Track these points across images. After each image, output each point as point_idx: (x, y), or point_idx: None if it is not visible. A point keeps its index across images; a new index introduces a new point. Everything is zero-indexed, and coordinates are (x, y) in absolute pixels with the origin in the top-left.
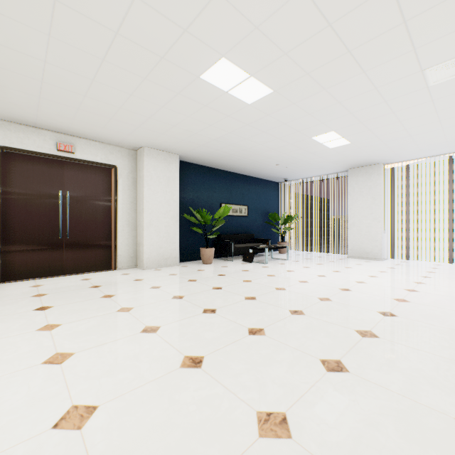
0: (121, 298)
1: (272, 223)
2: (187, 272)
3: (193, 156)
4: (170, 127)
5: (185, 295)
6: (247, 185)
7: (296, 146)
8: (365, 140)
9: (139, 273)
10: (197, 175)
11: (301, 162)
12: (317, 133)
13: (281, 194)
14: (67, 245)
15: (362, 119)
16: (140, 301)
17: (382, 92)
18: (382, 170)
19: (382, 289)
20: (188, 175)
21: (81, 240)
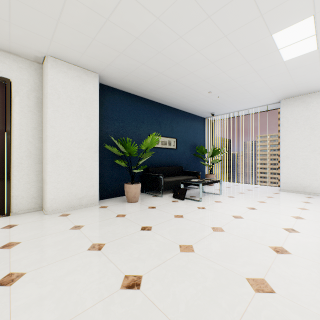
0: None
1: (200, 156)
2: (99, 221)
3: (115, 75)
4: None
5: None
6: (176, 118)
7: (244, 55)
8: None
9: (32, 223)
10: (123, 102)
11: (237, 88)
12: (286, 21)
13: (207, 129)
14: None
15: None
16: None
17: None
18: None
19: None
20: (112, 102)
21: None
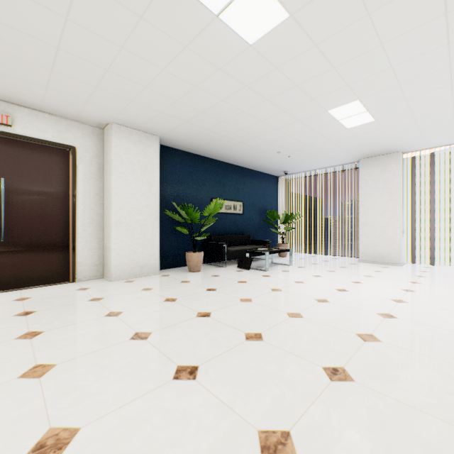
0: (48, 341)
1: (271, 222)
2: (166, 285)
3: (176, 138)
4: (141, 89)
5: (154, 331)
6: (243, 178)
7: (306, 124)
8: (393, 116)
9: (103, 287)
10: (183, 163)
11: (308, 149)
12: (336, 103)
13: (280, 189)
14: (1, 251)
15: (402, 79)
16: (76, 346)
17: (452, 22)
18: (401, 160)
19: (438, 314)
20: (171, 164)
21: (23, 244)
